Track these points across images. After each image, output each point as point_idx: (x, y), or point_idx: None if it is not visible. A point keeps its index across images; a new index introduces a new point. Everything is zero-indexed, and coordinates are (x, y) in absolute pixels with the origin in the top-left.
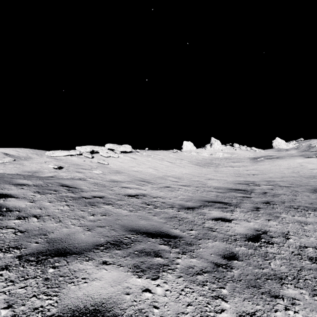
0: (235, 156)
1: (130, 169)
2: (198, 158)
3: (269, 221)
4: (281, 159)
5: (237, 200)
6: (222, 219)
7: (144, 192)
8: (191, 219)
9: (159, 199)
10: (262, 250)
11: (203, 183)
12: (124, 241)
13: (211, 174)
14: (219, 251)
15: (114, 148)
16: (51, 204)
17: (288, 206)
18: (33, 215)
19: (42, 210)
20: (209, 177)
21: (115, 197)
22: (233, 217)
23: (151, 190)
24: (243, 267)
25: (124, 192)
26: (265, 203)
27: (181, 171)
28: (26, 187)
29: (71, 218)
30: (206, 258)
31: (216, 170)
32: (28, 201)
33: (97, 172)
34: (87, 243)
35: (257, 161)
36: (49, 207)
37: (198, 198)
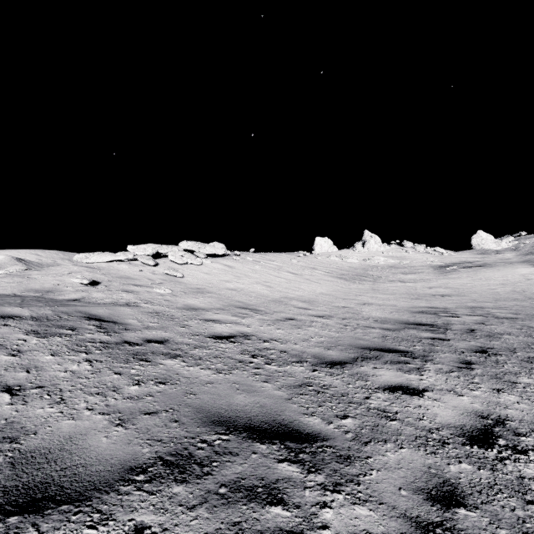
0: (406, 262)
1: (222, 285)
2: (342, 266)
3: (499, 394)
4: (490, 268)
5: (425, 345)
6: (404, 389)
7: (246, 330)
8: (342, 388)
9: (275, 345)
10: (509, 471)
11: (354, 310)
12: (197, 454)
13: (367, 295)
14: (415, 478)
15: (194, 249)
16: (55, 359)
17: (525, 358)
18: (6, 387)
19: (30, 373)
20: (364, 299)
21: (190, 341)
22: (424, 384)
23: (259, 327)
24: (486, 530)
25: (207, 331)
26: (479, 353)
27: (312, 289)
28: (15, 323)
29: (88, 393)
30: (391, 504)
31: (375, 287)
32: (7, 353)
33: (161, 291)
34: (109, 463)
35: (447, 271)
36: (47, 367)
37: (350, 342)
